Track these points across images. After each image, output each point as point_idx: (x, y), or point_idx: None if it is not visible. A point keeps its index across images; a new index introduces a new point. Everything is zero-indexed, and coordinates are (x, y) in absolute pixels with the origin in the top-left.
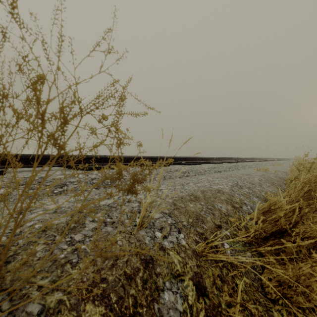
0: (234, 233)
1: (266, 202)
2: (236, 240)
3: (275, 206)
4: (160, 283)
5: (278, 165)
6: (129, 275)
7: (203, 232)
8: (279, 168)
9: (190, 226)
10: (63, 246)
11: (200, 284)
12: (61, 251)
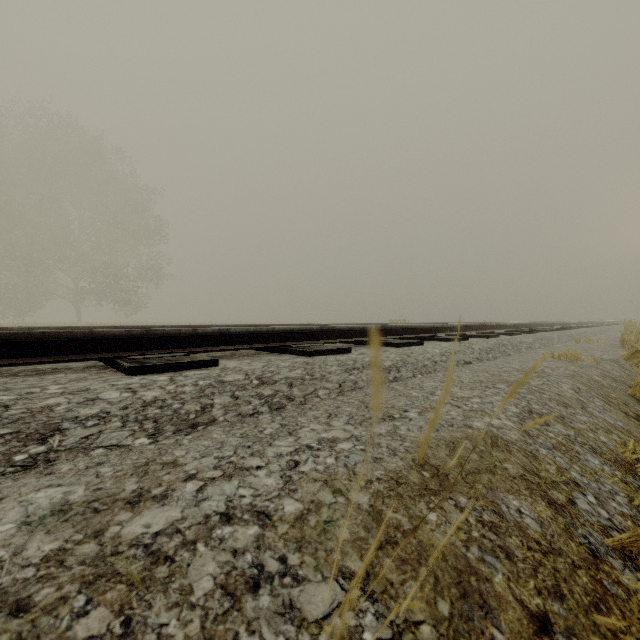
0: None
1: (621, 467)
2: None
3: None
4: None
5: (587, 342)
6: None
7: None
8: (594, 349)
9: None
10: None
11: None
12: None
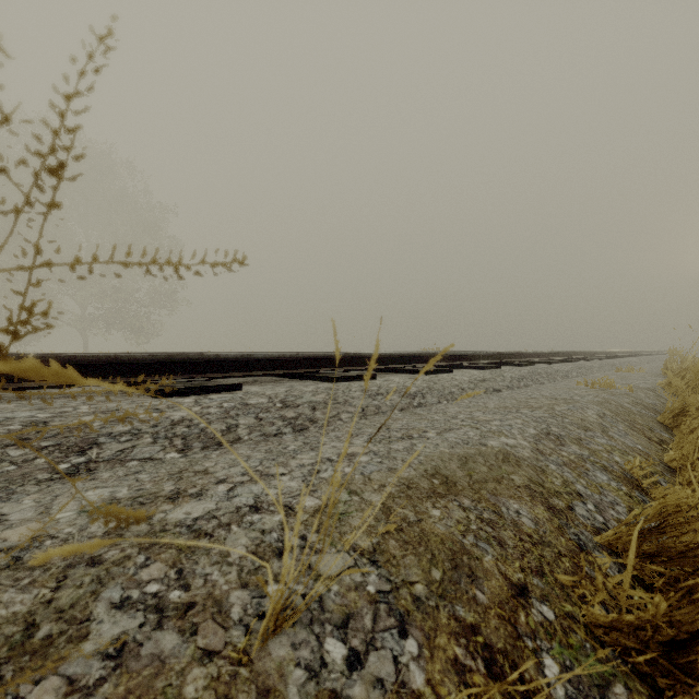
0: (565, 611)
1: (629, 484)
2: (576, 638)
3: (678, 517)
4: None
5: (629, 371)
6: None
7: (476, 619)
8: (634, 378)
9: (436, 599)
10: None
11: None
12: None
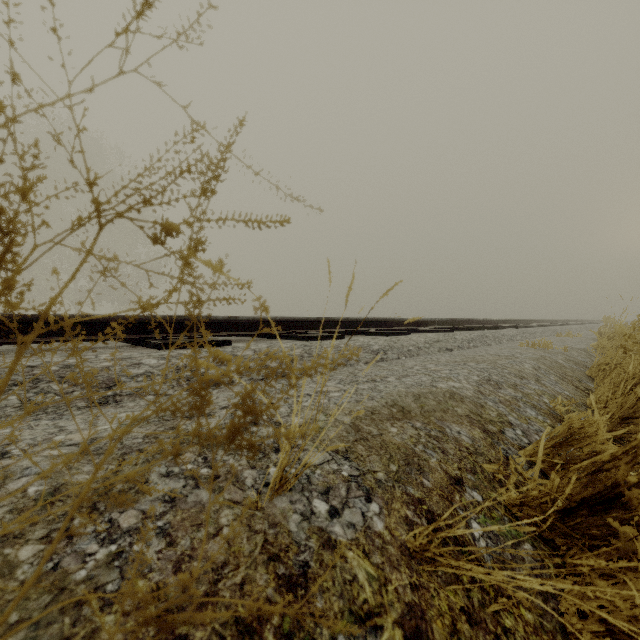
0: (491, 496)
1: (553, 418)
2: (497, 513)
3: (581, 432)
4: (323, 639)
5: (568, 335)
6: (246, 622)
7: (422, 496)
8: (571, 341)
9: (393, 482)
10: (88, 546)
11: (420, 635)
12: (81, 560)
